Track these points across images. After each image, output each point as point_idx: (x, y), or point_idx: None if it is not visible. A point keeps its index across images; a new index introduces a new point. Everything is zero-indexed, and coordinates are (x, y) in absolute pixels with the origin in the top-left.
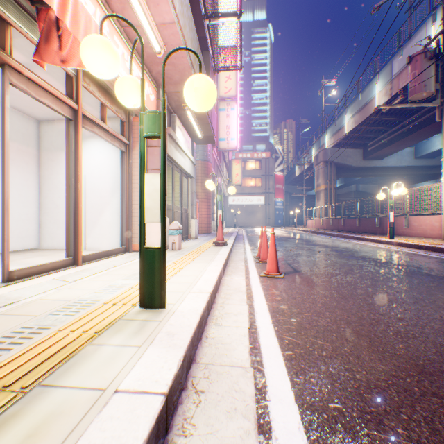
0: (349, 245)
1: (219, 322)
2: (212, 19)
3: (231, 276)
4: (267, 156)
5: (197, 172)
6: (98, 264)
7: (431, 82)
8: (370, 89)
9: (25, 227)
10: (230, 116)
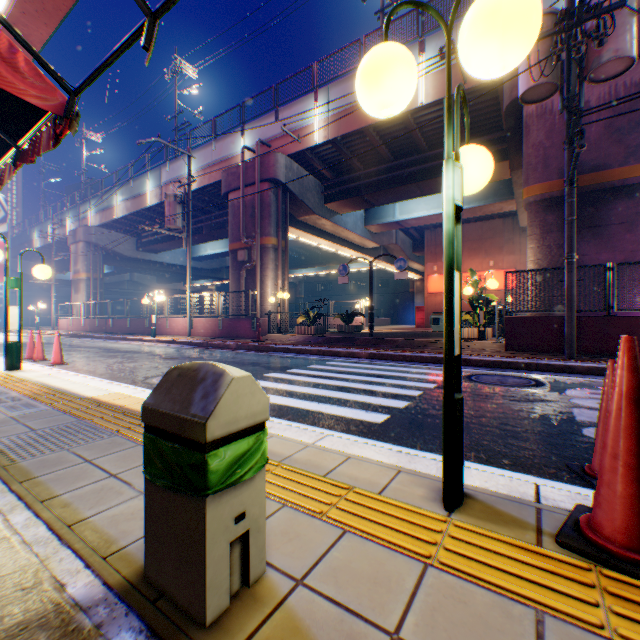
0: (119, 345)
1: None
2: None
3: None
4: None
5: None
6: None
7: (181, 220)
8: (143, 183)
9: None
10: None
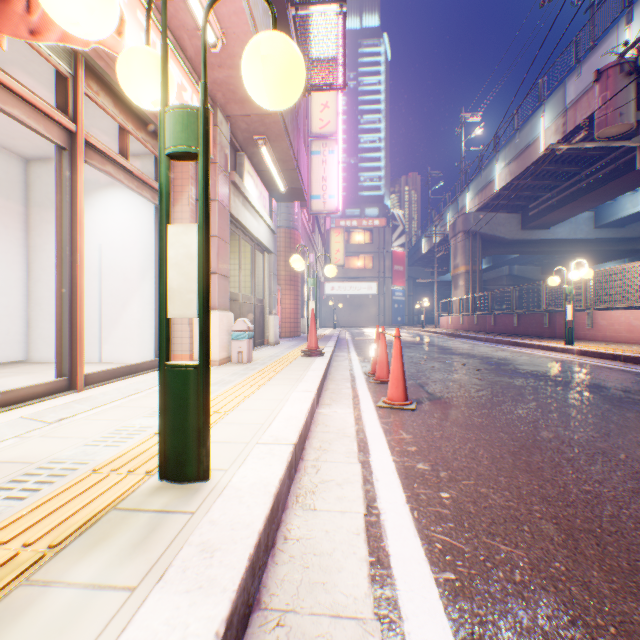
0: (508, 354)
1: (310, 503)
2: (301, 7)
3: (330, 407)
4: (381, 224)
5: (278, 245)
6: (111, 388)
7: (630, 109)
8: (532, 126)
9: (3, 327)
10: (328, 162)
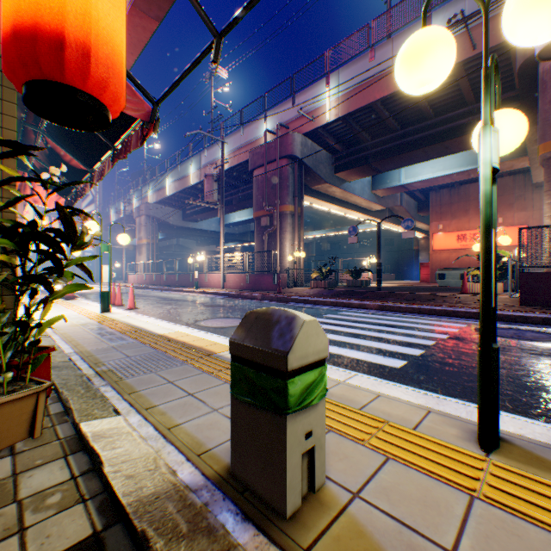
0: (172, 295)
1: None
2: None
3: None
4: None
5: None
6: None
7: (216, 195)
8: (187, 167)
9: None
10: None
